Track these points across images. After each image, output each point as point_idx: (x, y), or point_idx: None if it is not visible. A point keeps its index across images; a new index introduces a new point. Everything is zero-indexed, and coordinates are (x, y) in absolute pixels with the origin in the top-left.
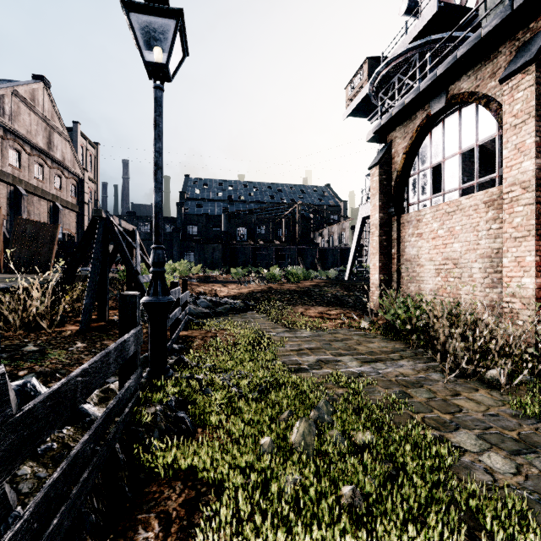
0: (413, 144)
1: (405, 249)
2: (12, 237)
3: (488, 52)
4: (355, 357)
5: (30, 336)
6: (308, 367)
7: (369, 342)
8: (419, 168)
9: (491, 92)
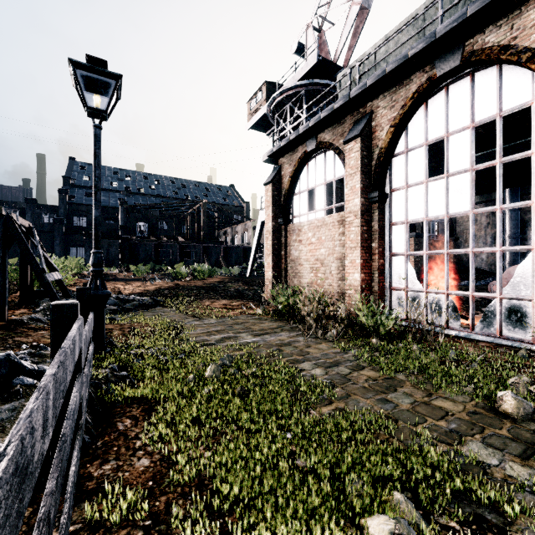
0: (296, 170)
1: (291, 252)
2: None
3: (339, 119)
4: (250, 333)
5: None
6: (216, 342)
7: (262, 323)
8: (300, 190)
9: (341, 146)
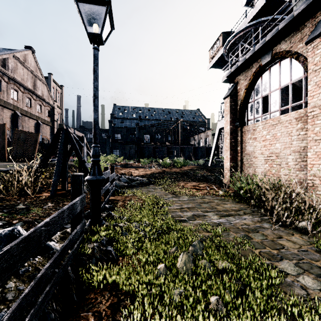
0: (251, 83)
1: (246, 147)
2: (12, 141)
3: (298, 26)
4: (216, 213)
5: (21, 199)
6: (187, 219)
7: (224, 204)
8: (254, 98)
9: (300, 50)
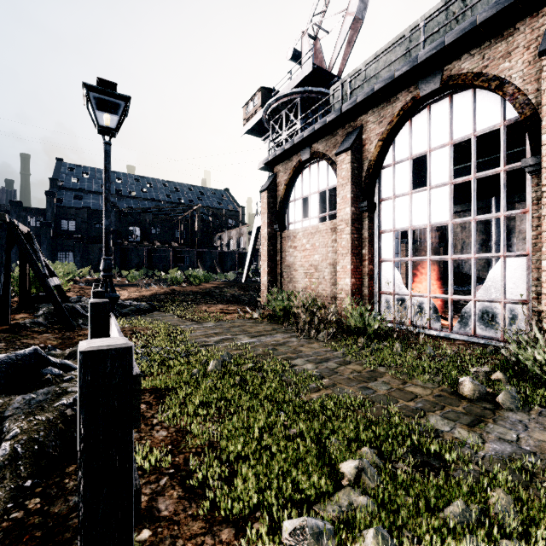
0: (291, 179)
1: (286, 257)
2: None
3: (332, 131)
4: (247, 335)
5: None
6: (215, 343)
7: (258, 326)
8: (295, 197)
9: (334, 157)
